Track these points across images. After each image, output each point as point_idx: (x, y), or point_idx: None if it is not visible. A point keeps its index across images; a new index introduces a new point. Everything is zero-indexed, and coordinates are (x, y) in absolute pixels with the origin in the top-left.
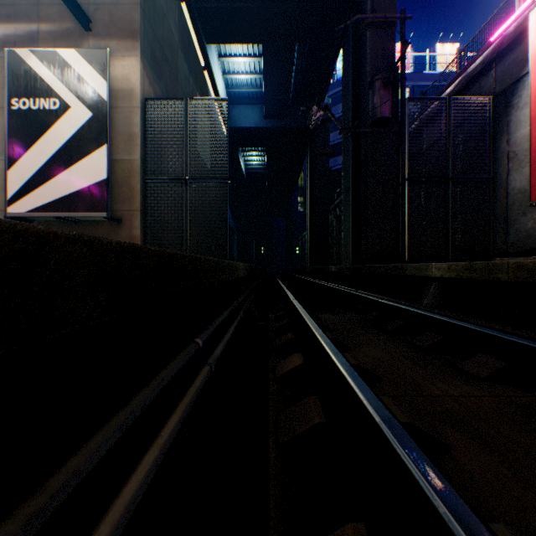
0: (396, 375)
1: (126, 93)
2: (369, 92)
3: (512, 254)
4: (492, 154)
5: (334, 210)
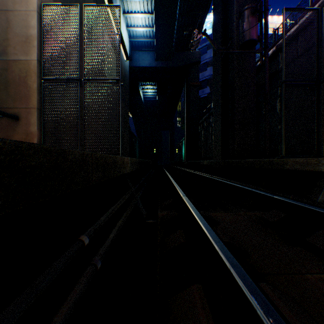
0: None
1: None
2: (239, 21)
3: None
4: None
5: (202, 123)
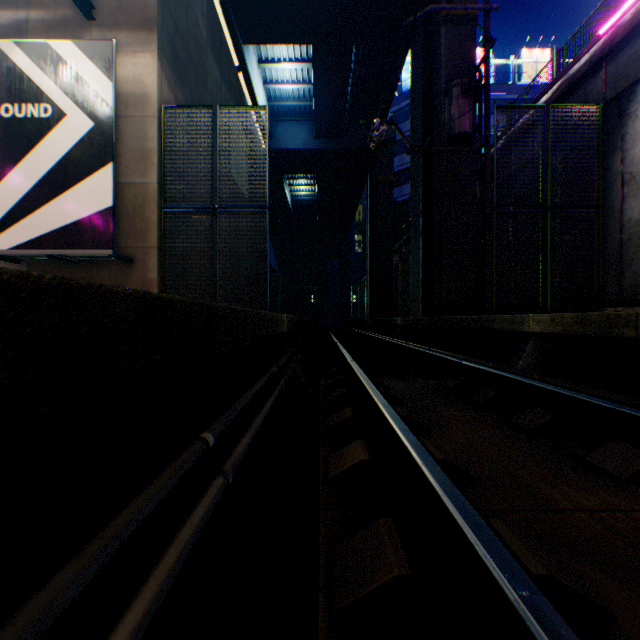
0: (500, 474)
1: (138, 98)
2: (445, 101)
3: (628, 302)
4: (601, 177)
5: (399, 250)
